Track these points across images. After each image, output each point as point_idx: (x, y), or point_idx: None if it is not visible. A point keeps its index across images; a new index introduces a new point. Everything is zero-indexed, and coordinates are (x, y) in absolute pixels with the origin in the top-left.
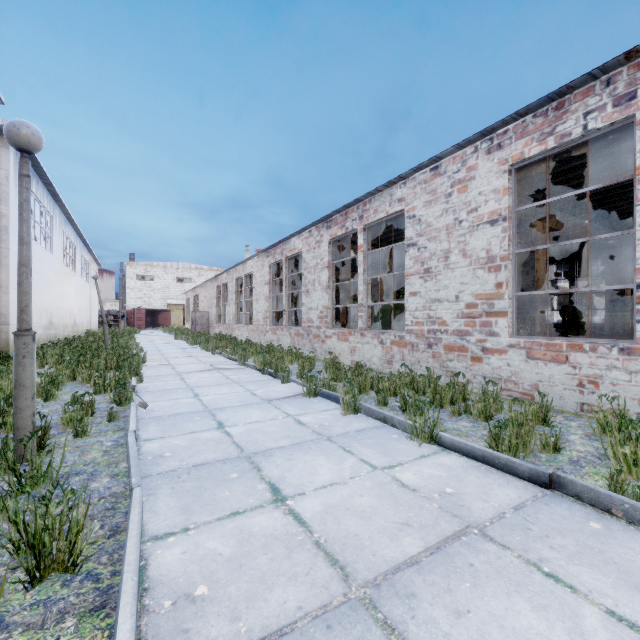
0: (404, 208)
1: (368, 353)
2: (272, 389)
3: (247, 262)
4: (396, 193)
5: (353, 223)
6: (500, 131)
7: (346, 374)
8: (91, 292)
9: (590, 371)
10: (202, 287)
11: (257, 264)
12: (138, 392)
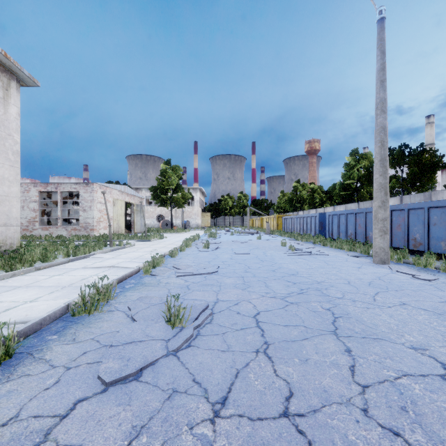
0: None
1: None
2: None
3: None
4: None
5: None
6: (37, 183)
7: None
8: None
9: (52, 231)
10: None
11: None
12: None
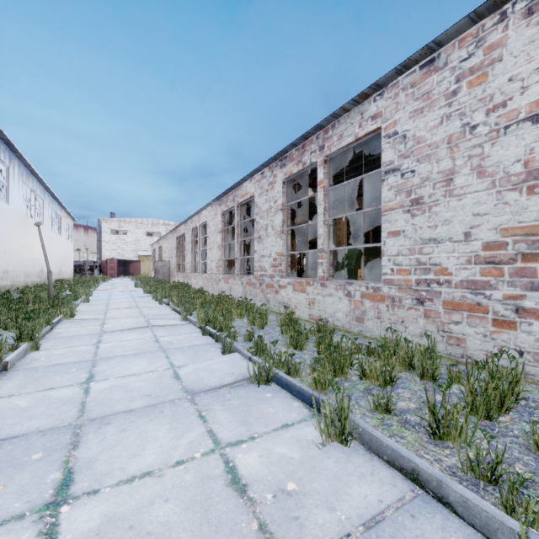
0: (380, 126)
1: (330, 307)
2: (205, 366)
3: (202, 212)
4: (369, 109)
5: (312, 156)
6: None
7: (307, 336)
8: (64, 244)
9: None
10: (165, 239)
11: (210, 213)
12: (12, 370)
